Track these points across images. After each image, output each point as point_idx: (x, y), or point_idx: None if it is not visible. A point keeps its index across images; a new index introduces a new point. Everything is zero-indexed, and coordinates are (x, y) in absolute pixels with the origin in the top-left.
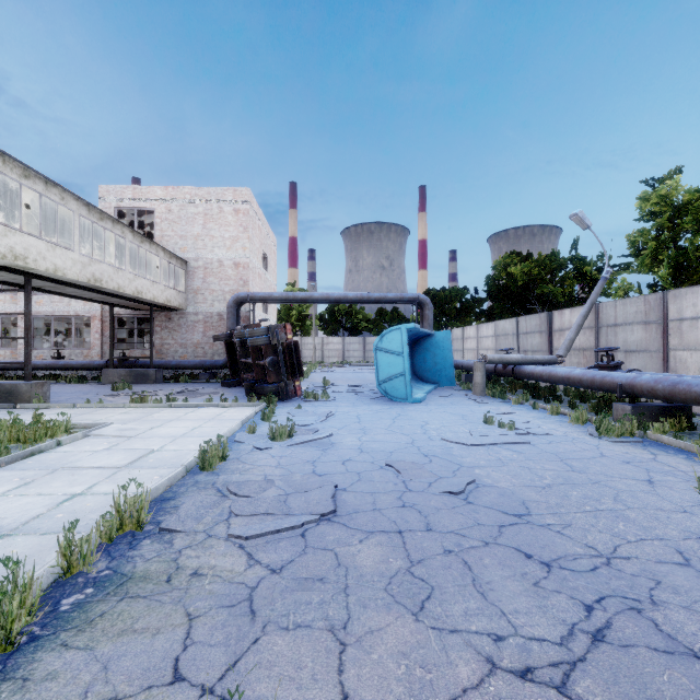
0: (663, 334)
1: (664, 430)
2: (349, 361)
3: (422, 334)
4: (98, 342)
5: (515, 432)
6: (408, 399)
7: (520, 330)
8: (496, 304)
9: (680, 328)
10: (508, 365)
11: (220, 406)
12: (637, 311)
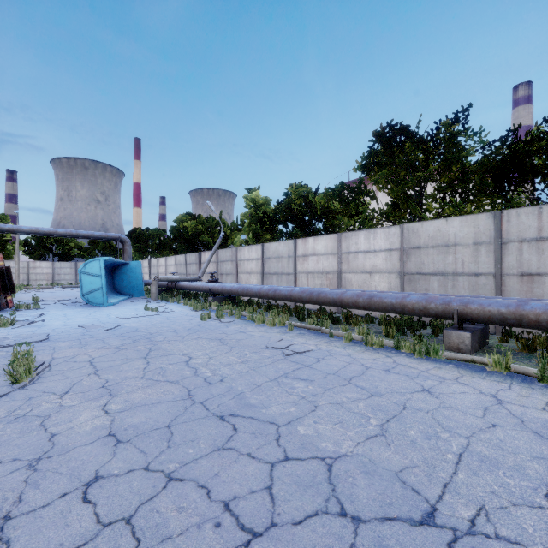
0: (236, 266)
1: (216, 305)
2: (60, 283)
3: (119, 263)
4: None
5: (157, 312)
6: (105, 304)
7: (187, 262)
8: (178, 244)
9: (241, 264)
10: (174, 282)
11: None
12: (229, 255)
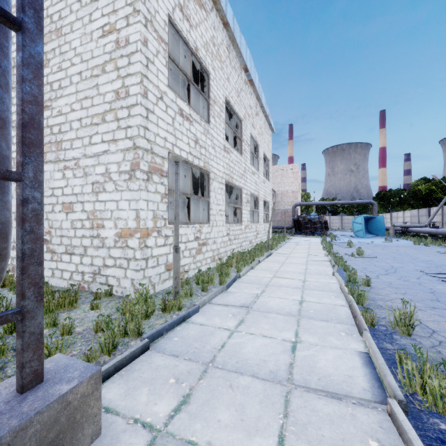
0: None
1: (430, 241)
2: (333, 228)
3: (370, 217)
4: None
5: (391, 241)
6: (364, 237)
7: (419, 214)
8: (414, 201)
9: None
10: (405, 228)
11: (307, 237)
12: None
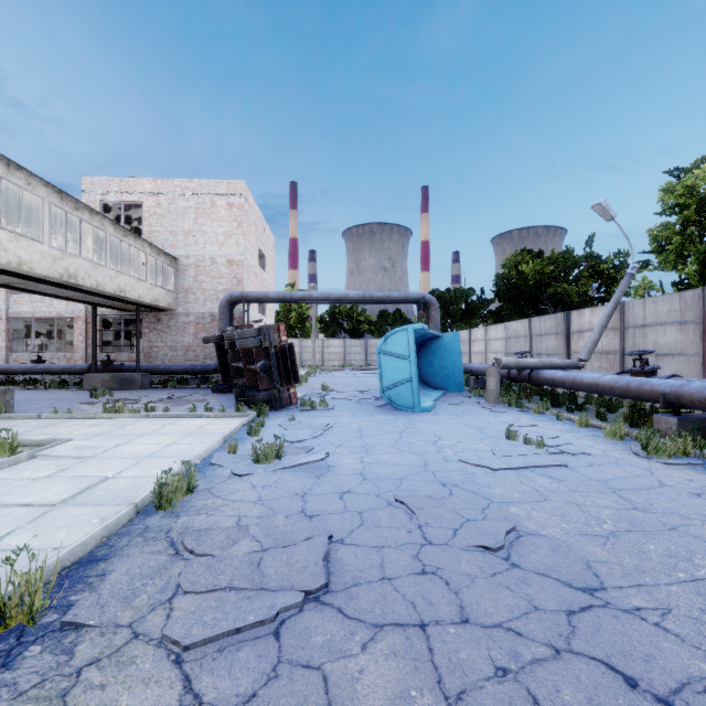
0: (703, 335)
1: None
2: (350, 364)
3: (429, 335)
4: (82, 345)
5: (546, 451)
6: (415, 408)
7: (533, 332)
8: (505, 305)
9: None
10: (523, 370)
11: (204, 416)
12: (670, 310)
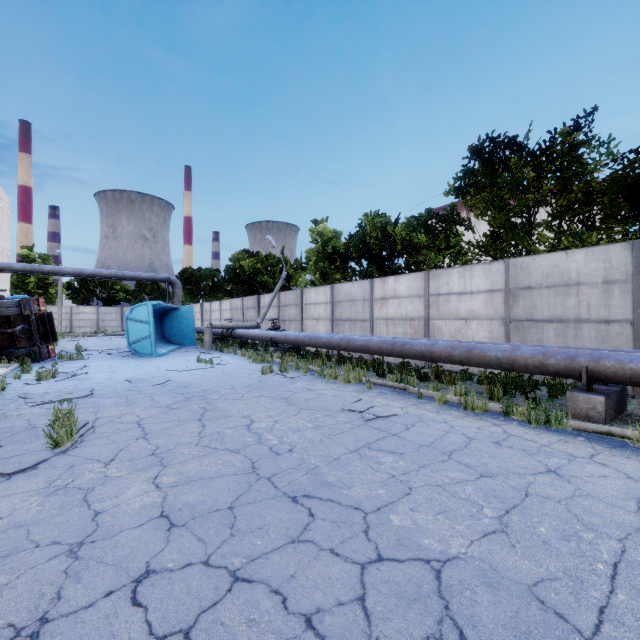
0: (301, 311)
1: (279, 357)
2: (104, 331)
3: (169, 307)
4: None
5: (212, 364)
6: (153, 354)
7: (244, 306)
8: (234, 286)
9: (306, 309)
10: (229, 330)
11: None
12: (293, 298)
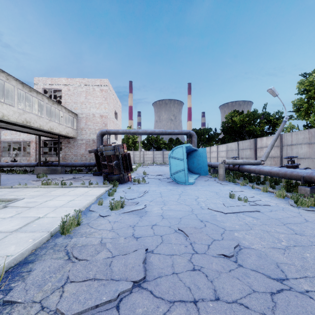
0: None
1: None
2: (156, 162)
3: (192, 149)
4: (34, 154)
5: (249, 203)
6: (186, 183)
7: (239, 148)
8: (226, 135)
9: None
10: (235, 165)
11: (88, 187)
12: (304, 137)
